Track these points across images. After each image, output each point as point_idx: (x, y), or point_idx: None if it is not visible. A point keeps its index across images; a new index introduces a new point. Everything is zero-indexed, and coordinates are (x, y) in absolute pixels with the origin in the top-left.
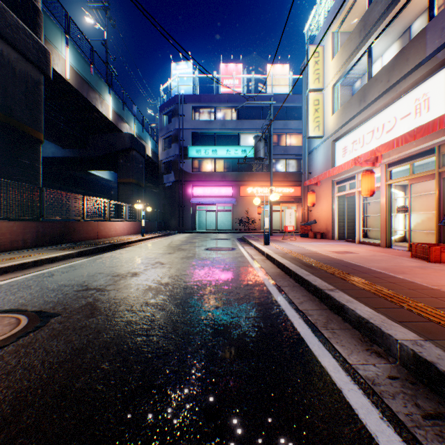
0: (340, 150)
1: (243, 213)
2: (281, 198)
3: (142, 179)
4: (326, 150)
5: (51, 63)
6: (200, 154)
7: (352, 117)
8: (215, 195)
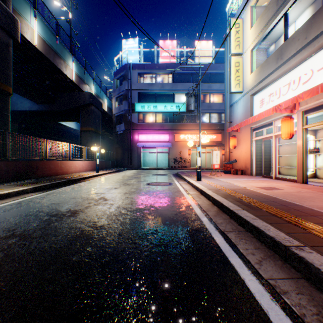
0: (257, 102)
1: (177, 154)
2: (206, 143)
3: (99, 128)
4: (245, 103)
5: (18, 29)
6: (144, 109)
7: (269, 73)
8: (156, 140)
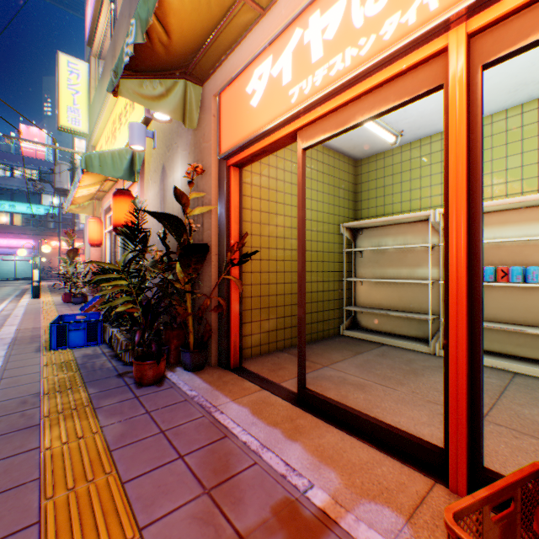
0: None
1: (48, 263)
2: None
3: None
4: None
5: None
6: None
7: None
8: (15, 246)
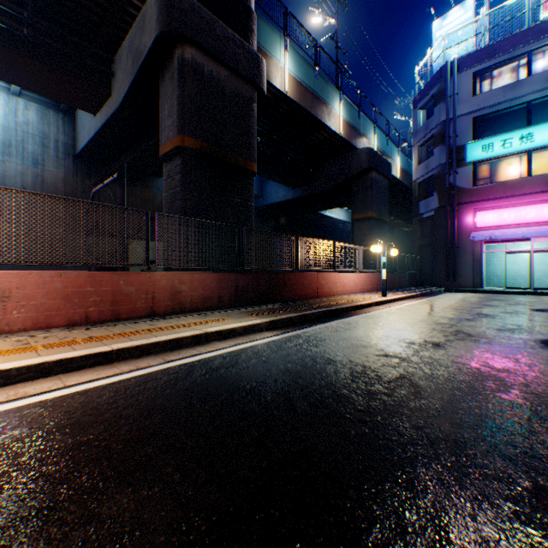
0: None
1: None
2: None
3: (384, 212)
4: None
5: (263, 73)
6: (490, 151)
7: None
8: (528, 220)
